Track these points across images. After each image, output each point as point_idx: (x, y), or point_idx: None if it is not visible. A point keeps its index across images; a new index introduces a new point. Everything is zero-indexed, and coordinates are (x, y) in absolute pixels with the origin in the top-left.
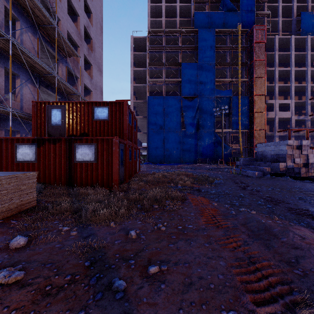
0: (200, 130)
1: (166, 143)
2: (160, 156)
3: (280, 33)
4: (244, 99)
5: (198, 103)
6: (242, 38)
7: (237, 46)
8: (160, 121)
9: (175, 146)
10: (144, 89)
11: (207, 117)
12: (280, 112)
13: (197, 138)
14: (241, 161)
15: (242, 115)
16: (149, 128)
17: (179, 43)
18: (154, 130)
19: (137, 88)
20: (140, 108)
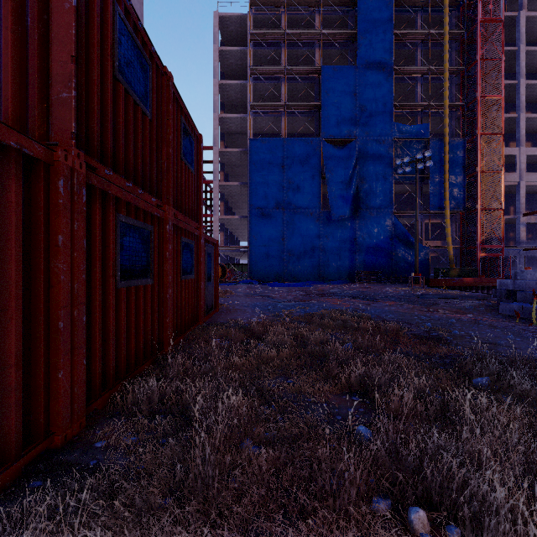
0: (361, 210)
1: (288, 238)
2: (276, 267)
3: (525, 11)
4: (455, 145)
5: (357, 153)
6: (449, 16)
7: (440, 32)
8: (276, 191)
9: (309, 246)
10: (242, 127)
11: (376, 184)
12: (529, 172)
13: (355, 228)
14: (523, 280)
15: (451, 179)
16: (252, 207)
17: (317, 28)
18: (263, 211)
19: (228, 124)
20: (234, 167)
